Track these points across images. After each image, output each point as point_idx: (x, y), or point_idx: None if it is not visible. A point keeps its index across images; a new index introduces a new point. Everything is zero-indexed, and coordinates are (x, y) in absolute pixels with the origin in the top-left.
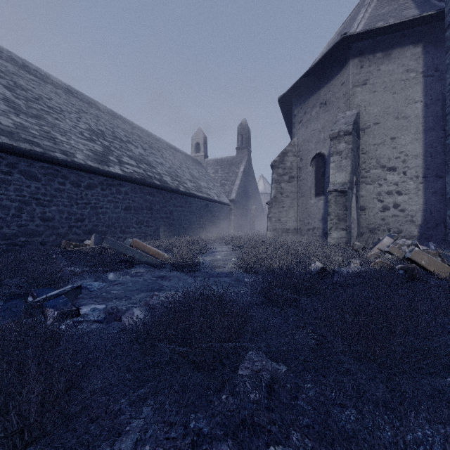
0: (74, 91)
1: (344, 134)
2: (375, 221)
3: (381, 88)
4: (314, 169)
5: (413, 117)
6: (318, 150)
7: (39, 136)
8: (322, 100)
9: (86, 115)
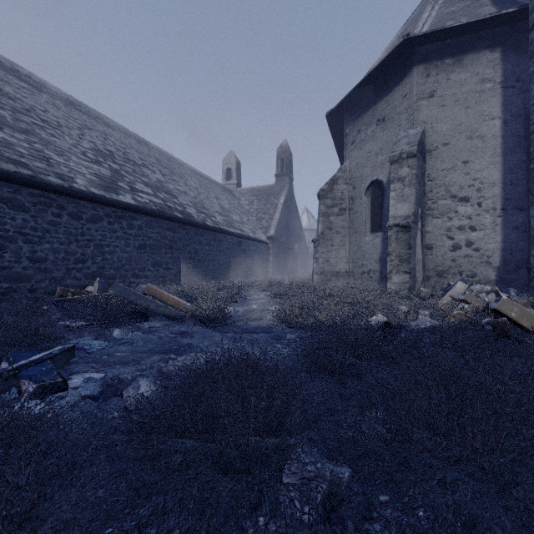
0: (77, 102)
1: (407, 157)
2: (443, 263)
3: (451, 101)
4: (370, 199)
5: (489, 137)
6: (374, 176)
7: (27, 156)
8: (379, 116)
9: (91, 132)
